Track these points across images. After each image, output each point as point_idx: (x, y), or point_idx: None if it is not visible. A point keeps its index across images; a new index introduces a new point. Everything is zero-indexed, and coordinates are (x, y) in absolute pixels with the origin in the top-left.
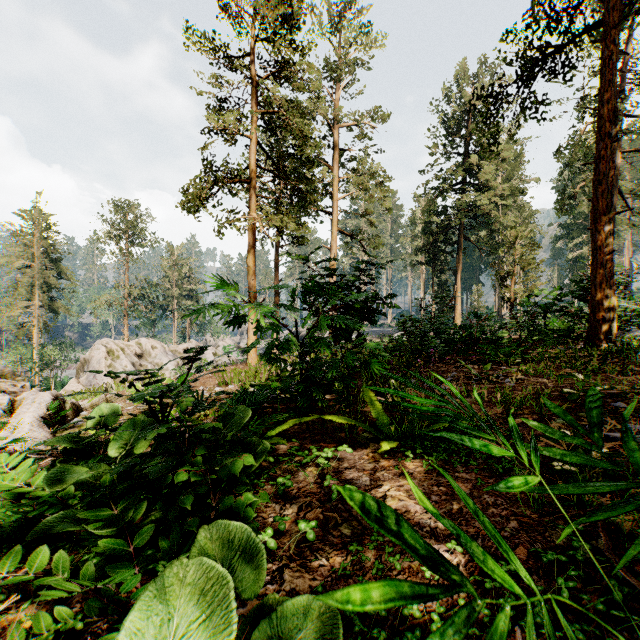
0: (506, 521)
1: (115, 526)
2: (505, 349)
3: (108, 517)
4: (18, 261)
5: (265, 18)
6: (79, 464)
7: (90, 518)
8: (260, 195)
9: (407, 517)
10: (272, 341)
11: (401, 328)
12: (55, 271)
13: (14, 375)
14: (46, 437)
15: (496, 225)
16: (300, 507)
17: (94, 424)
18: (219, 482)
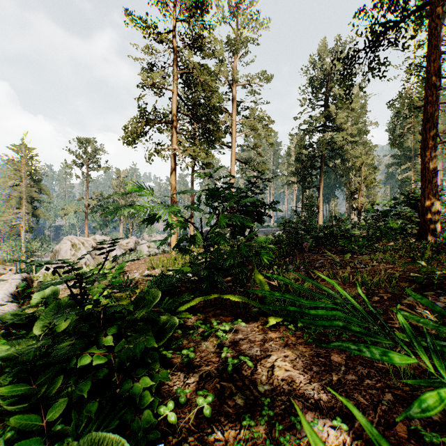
0: (381, 393)
1: (28, 403)
2: (358, 243)
3: (25, 392)
4: (10, 181)
5: (183, 4)
6: (21, 336)
7: (7, 394)
8: (179, 132)
9: (293, 387)
10: (182, 236)
11: (281, 227)
12: (37, 188)
13: (4, 261)
14: (13, 309)
15: (347, 155)
16: (201, 376)
17: (37, 302)
18: (123, 363)
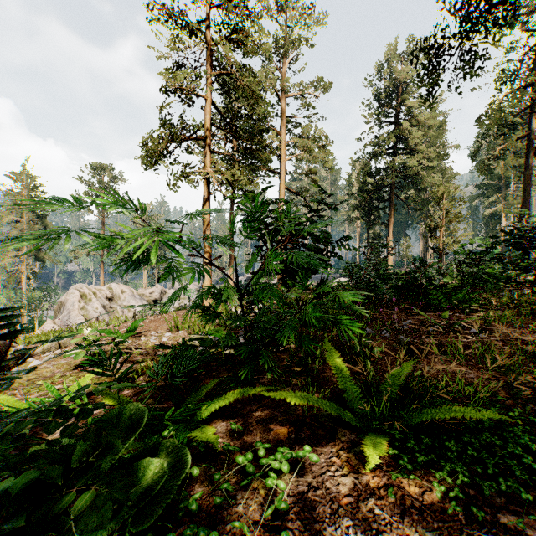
0: None
1: None
2: (457, 295)
3: None
4: (8, 217)
5: None
6: None
7: None
8: (214, 151)
9: None
10: (207, 289)
11: (349, 274)
12: (41, 225)
13: None
14: None
15: (424, 184)
16: None
17: None
18: None
